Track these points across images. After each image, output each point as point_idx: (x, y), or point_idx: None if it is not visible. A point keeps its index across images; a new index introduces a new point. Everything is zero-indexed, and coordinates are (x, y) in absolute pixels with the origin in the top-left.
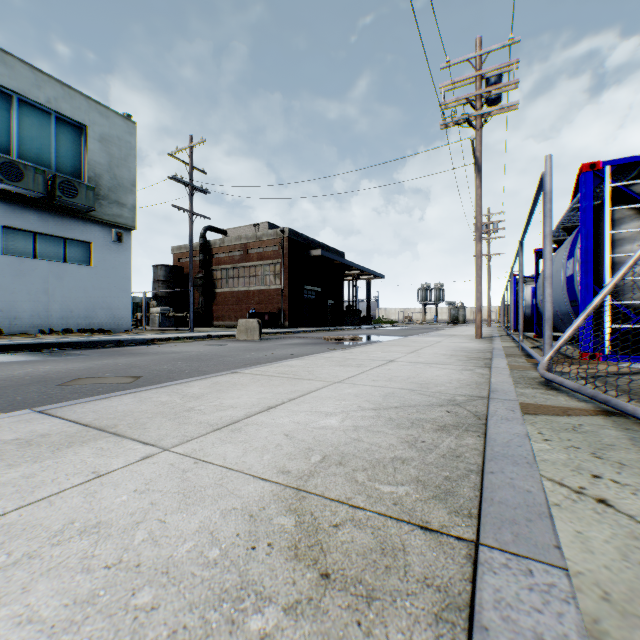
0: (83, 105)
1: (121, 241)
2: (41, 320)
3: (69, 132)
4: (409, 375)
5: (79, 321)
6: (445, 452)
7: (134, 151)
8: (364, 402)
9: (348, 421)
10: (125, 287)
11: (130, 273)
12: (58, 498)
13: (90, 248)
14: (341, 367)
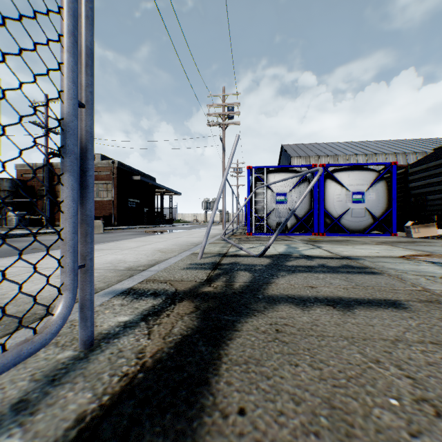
0: None
1: None
2: None
3: None
4: (185, 240)
5: None
6: (186, 247)
7: None
8: (169, 244)
9: (166, 246)
10: None
11: None
12: (115, 253)
13: None
14: (160, 239)
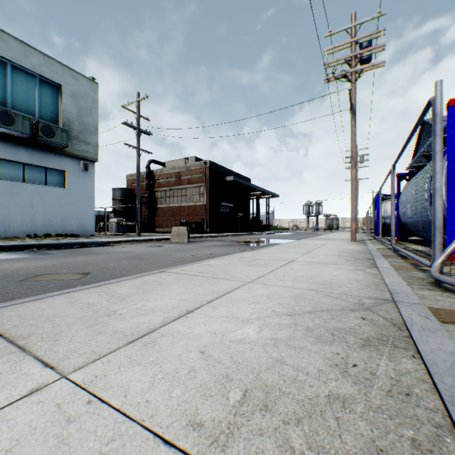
0: (59, 70)
1: (87, 170)
2: (28, 227)
3: (49, 90)
4: (311, 275)
5: (56, 228)
6: (388, 385)
7: (97, 104)
8: (277, 305)
9: (265, 331)
10: (90, 203)
11: (94, 193)
12: None
13: (64, 175)
14: (251, 267)
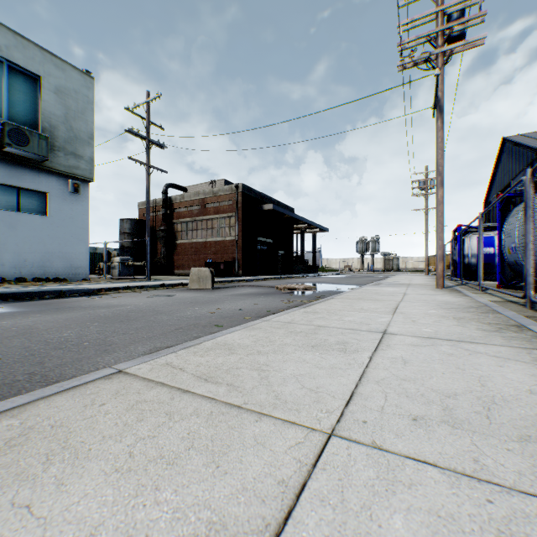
0: (37, 56)
1: (78, 192)
2: None
3: (23, 82)
4: (469, 388)
5: (33, 270)
6: None
7: (91, 105)
8: None
9: None
10: (82, 237)
11: (88, 223)
12: None
13: (46, 198)
14: (315, 352)
